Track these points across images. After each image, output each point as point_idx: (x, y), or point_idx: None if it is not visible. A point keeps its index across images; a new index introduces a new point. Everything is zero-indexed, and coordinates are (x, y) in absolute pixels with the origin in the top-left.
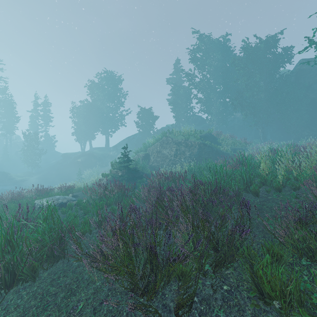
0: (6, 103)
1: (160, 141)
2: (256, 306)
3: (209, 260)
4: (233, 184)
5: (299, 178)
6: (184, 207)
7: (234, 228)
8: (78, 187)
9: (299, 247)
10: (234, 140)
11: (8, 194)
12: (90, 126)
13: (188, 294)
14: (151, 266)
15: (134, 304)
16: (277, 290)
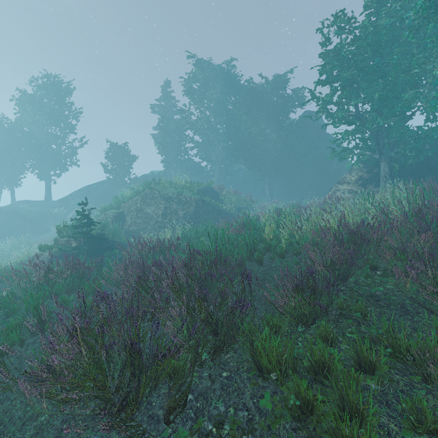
0: None
1: (142, 195)
2: (255, 385)
3: (207, 348)
4: (236, 252)
5: (301, 242)
6: (177, 286)
7: (234, 303)
8: None
9: (296, 315)
10: (239, 197)
11: None
12: (12, 163)
13: (182, 392)
14: (133, 369)
15: (110, 422)
16: (274, 362)
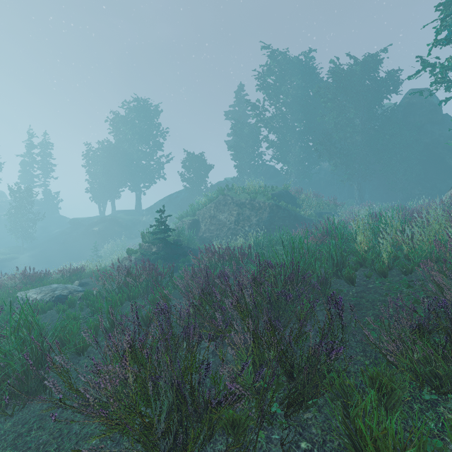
0: None
1: (215, 202)
2: None
3: (279, 394)
4: (318, 266)
5: (412, 257)
6: (243, 305)
7: (317, 344)
8: (91, 270)
9: (419, 372)
10: (320, 200)
11: None
12: (113, 179)
13: None
14: (179, 416)
15: None
16: None
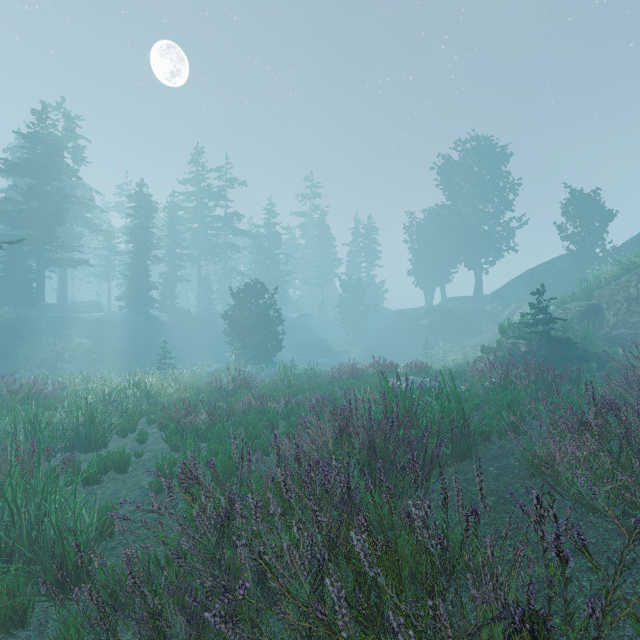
0: (322, 240)
1: (639, 272)
2: None
3: None
4: None
5: None
6: None
7: None
8: (433, 369)
9: None
10: None
11: (347, 367)
12: (442, 256)
13: None
14: None
15: None
16: None
